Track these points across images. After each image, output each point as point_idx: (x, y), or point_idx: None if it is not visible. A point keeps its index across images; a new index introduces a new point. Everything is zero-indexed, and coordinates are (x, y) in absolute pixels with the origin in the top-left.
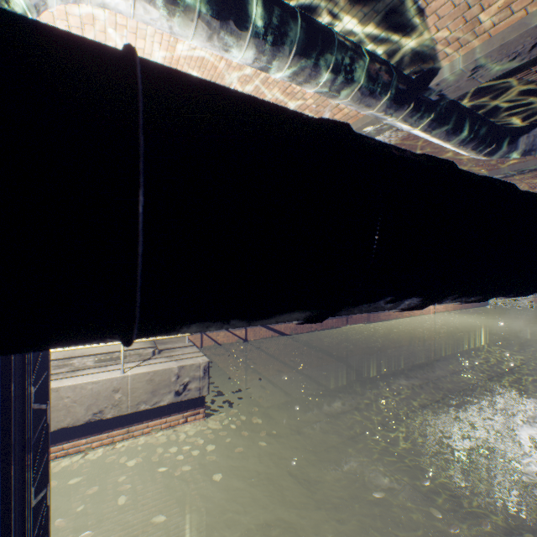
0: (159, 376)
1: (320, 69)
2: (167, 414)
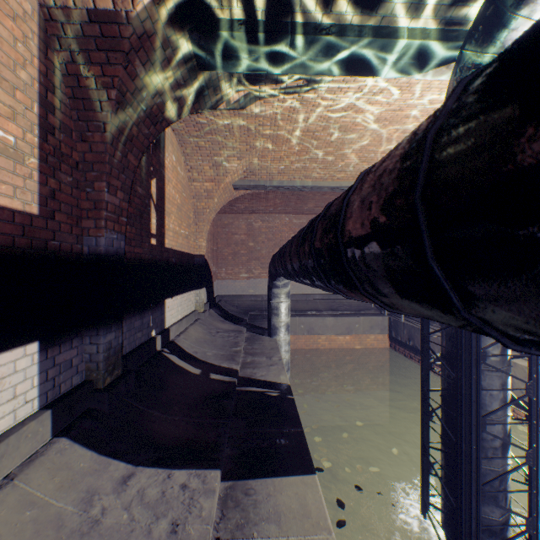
0: None
1: None
2: None
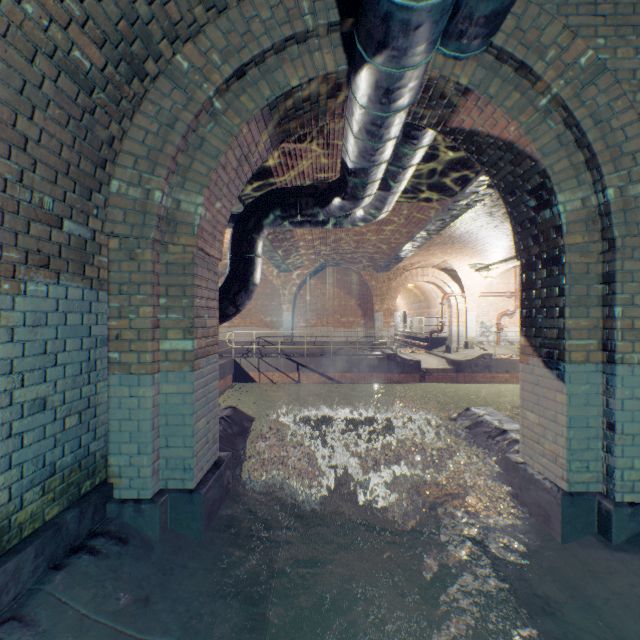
0: None
1: None
2: None
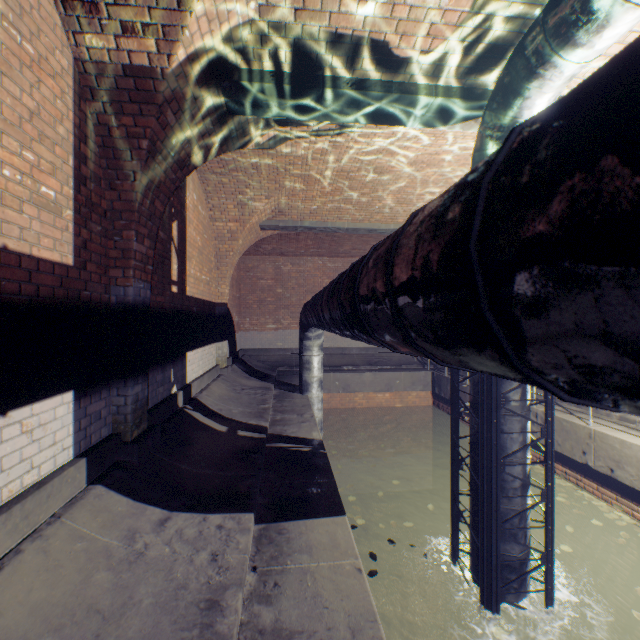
0: None
1: None
2: None
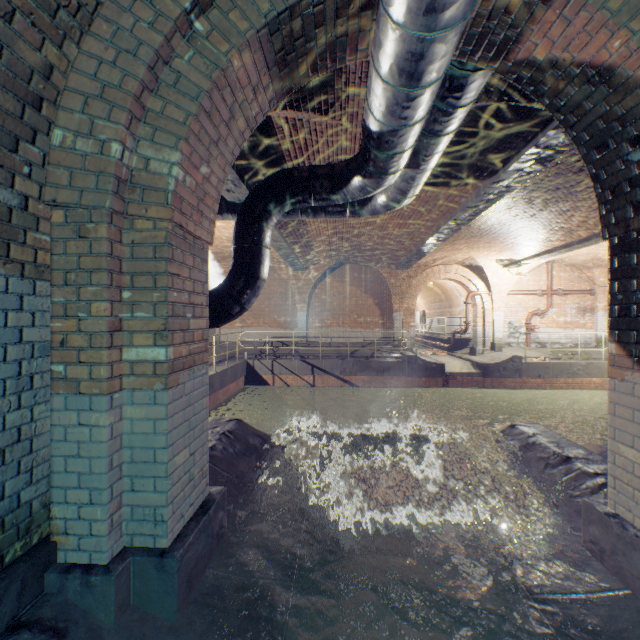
0: None
1: None
2: None
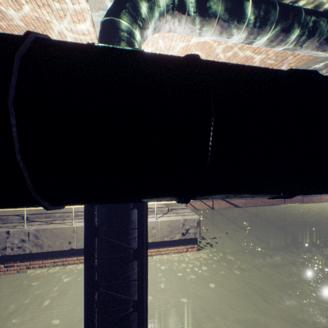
0: (173, 223)
1: (289, 34)
2: (177, 245)
